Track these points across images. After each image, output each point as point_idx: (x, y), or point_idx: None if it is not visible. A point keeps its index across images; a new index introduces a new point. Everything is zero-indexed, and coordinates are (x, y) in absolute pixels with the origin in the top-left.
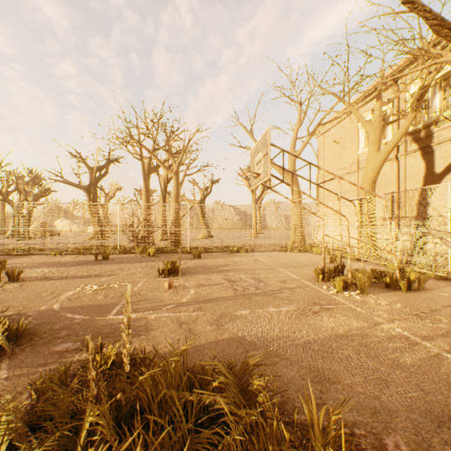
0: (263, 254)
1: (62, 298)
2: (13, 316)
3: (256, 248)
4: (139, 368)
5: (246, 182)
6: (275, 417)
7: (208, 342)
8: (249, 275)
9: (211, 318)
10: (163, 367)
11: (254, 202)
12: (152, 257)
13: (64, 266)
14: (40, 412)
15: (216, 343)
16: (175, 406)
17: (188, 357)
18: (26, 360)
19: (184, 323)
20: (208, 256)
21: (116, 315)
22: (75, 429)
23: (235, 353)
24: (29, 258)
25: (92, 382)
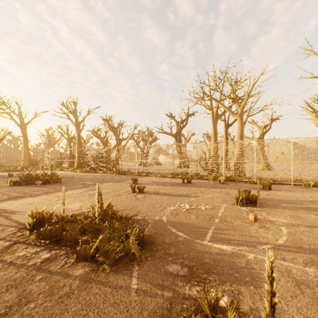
0: None
1: (167, 211)
2: (140, 221)
3: None
4: None
5: (313, 115)
6: None
7: None
8: None
9: None
10: None
11: None
12: (222, 184)
13: (165, 185)
14: None
15: None
16: None
17: None
18: (148, 273)
19: (301, 283)
20: (279, 188)
21: (211, 242)
22: None
23: None
24: (148, 178)
25: None
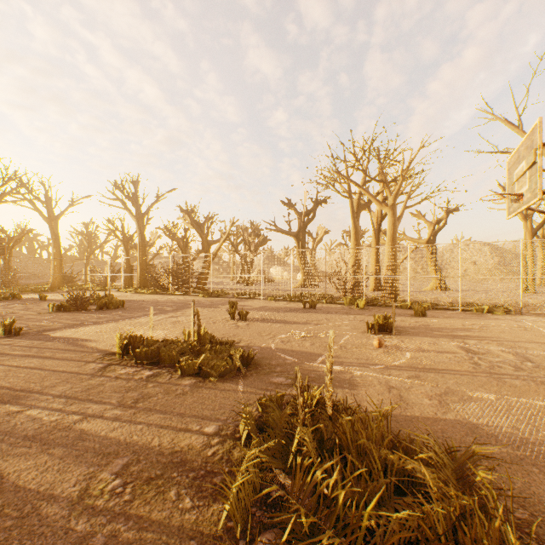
0: (541, 319)
1: (276, 339)
2: (244, 348)
3: (528, 309)
4: (341, 416)
5: None
6: (498, 515)
7: (422, 416)
8: (505, 348)
9: (431, 391)
10: (363, 420)
11: (527, 235)
12: (361, 310)
13: (277, 311)
14: (264, 422)
15: (434, 420)
16: (375, 463)
17: (395, 424)
18: (253, 382)
19: (393, 387)
20: (438, 315)
21: (321, 363)
22: (288, 443)
23: (461, 440)
24: (252, 301)
25: (300, 407)
